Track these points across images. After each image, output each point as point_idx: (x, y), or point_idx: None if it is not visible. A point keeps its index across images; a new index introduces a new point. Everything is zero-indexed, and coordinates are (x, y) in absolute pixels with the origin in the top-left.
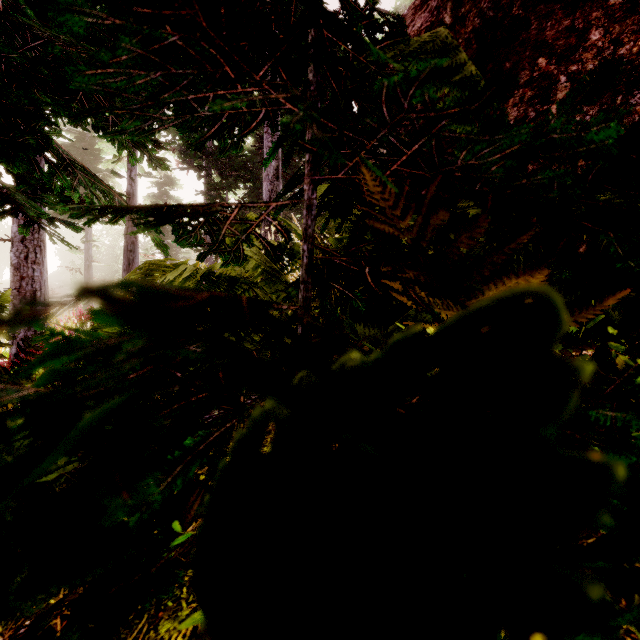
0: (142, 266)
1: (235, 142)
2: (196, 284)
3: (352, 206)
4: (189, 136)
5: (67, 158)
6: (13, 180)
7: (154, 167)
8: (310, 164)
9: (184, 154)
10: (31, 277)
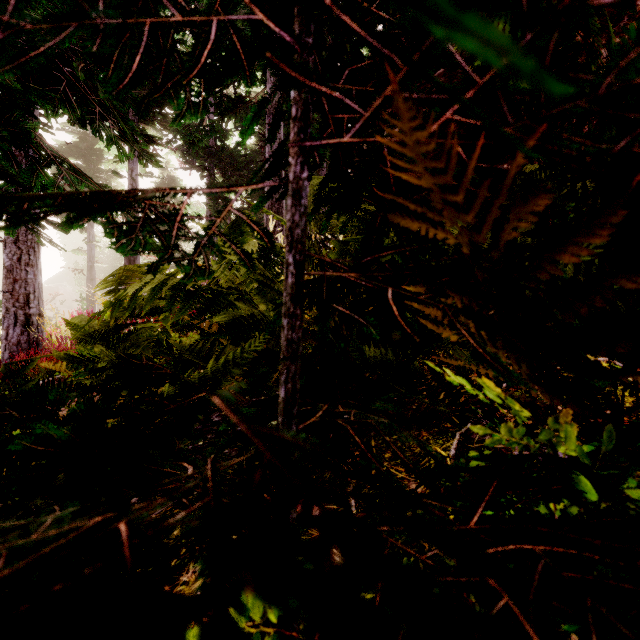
0: (116, 272)
1: (193, 102)
2: (171, 296)
3: (361, 198)
4: (190, 135)
5: (51, 154)
6: (1, 179)
7: (145, 163)
8: (298, 122)
9: (187, 154)
10: (24, 280)
